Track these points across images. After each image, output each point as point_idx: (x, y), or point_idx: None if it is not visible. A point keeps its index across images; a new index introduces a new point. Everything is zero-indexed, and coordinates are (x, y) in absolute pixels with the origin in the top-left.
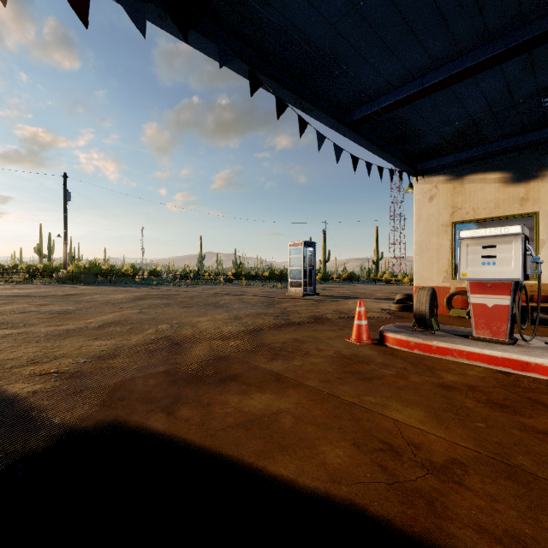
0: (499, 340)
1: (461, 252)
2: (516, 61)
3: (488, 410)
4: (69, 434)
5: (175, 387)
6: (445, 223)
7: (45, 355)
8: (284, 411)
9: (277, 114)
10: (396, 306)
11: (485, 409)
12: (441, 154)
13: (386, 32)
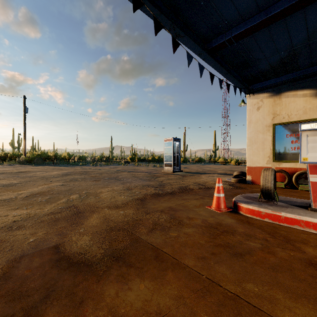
0: None
1: (302, 141)
2: None
3: None
4: None
5: (56, 269)
6: (268, 124)
7: None
8: (164, 314)
9: (156, 32)
10: (234, 180)
11: None
12: (266, 78)
13: None
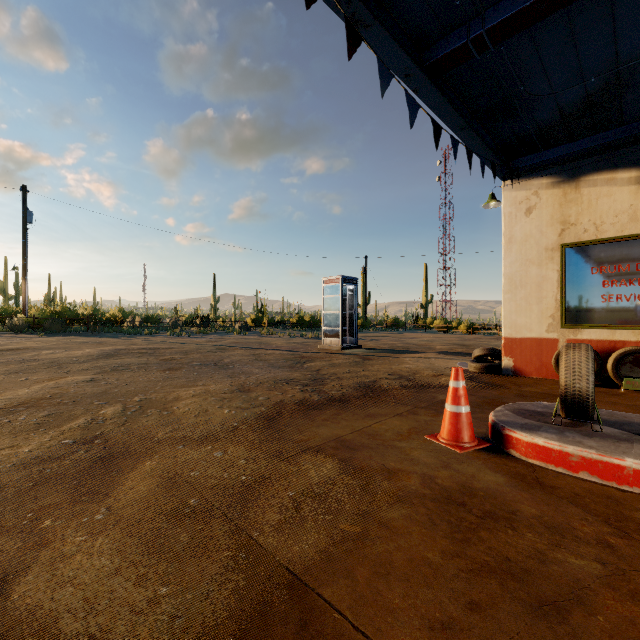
0: None
1: None
2: None
3: None
4: None
5: None
6: (551, 245)
7: None
8: None
9: None
10: (476, 367)
11: None
12: (547, 144)
13: None
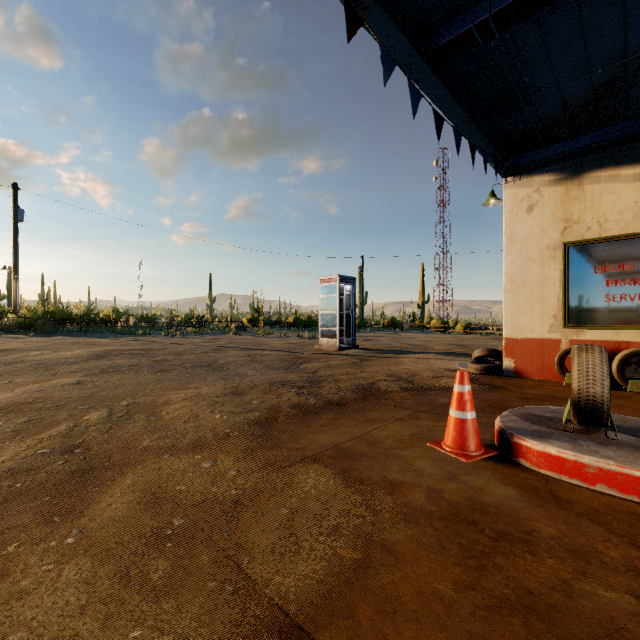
0: None
1: None
2: None
3: None
4: None
5: None
6: (553, 244)
7: None
8: None
9: None
10: (476, 368)
11: None
12: (550, 139)
13: None
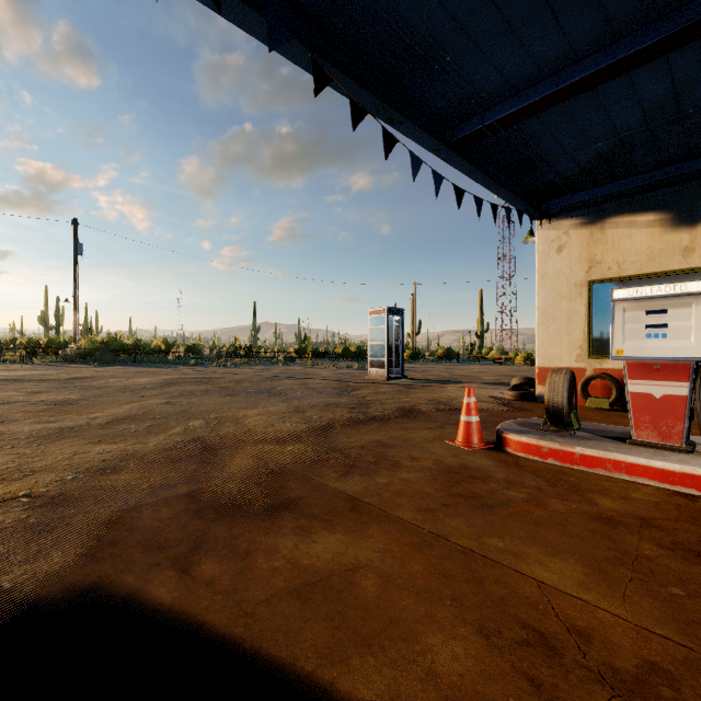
0: (672, 445)
1: (615, 319)
2: (691, 50)
3: (680, 562)
4: (15, 612)
5: (200, 521)
6: (579, 282)
7: (18, 468)
8: (364, 565)
9: (353, 124)
10: (512, 394)
11: (674, 560)
12: (574, 189)
13: (510, 3)
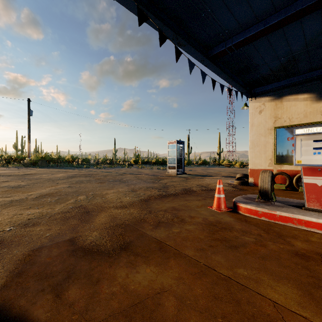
0: None
1: (296, 145)
2: None
3: None
4: None
5: (73, 258)
6: (270, 127)
7: None
8: (167, 289)
9: (160, 43)
10: (237, 182)
11: None
12: (268, 82)
13: None
